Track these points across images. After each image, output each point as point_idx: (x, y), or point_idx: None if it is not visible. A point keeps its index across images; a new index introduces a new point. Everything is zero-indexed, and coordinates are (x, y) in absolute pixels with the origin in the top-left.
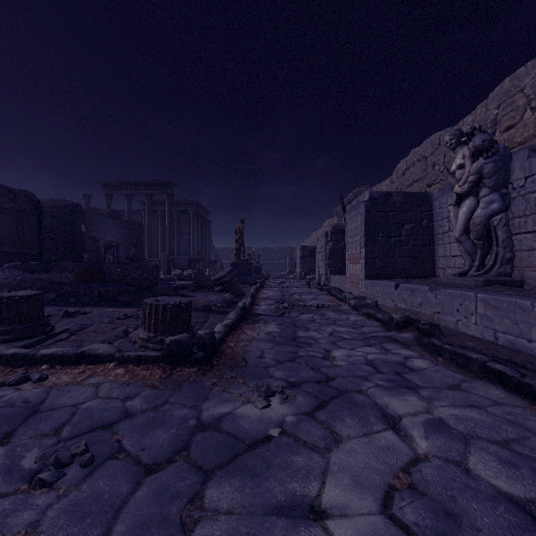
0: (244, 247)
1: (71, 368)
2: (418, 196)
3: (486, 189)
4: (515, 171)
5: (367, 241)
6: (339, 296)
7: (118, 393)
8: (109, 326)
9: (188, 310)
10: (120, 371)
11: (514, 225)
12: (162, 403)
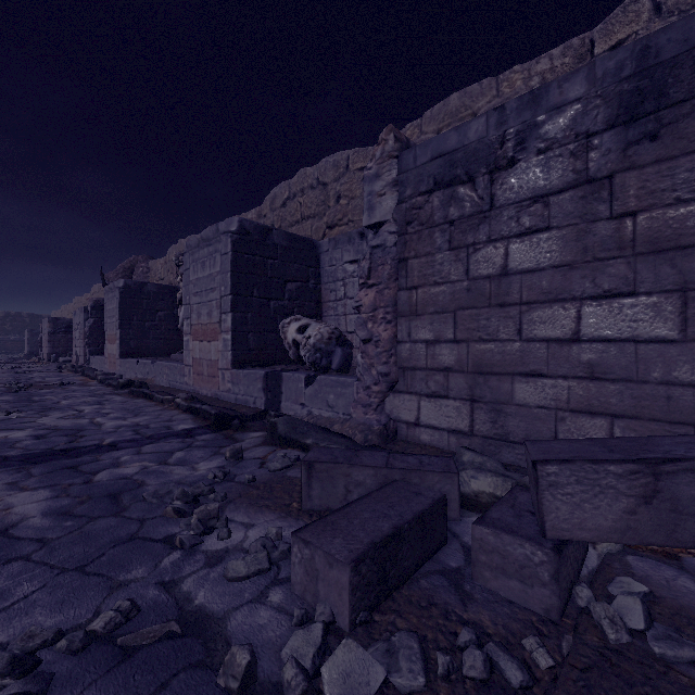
0: None
1: None
2: (170, 289)
3: None
4: None
5: (122, 324)
6: (92, 375)
7: None
8: None
9: None
10: None
11: None
12: None
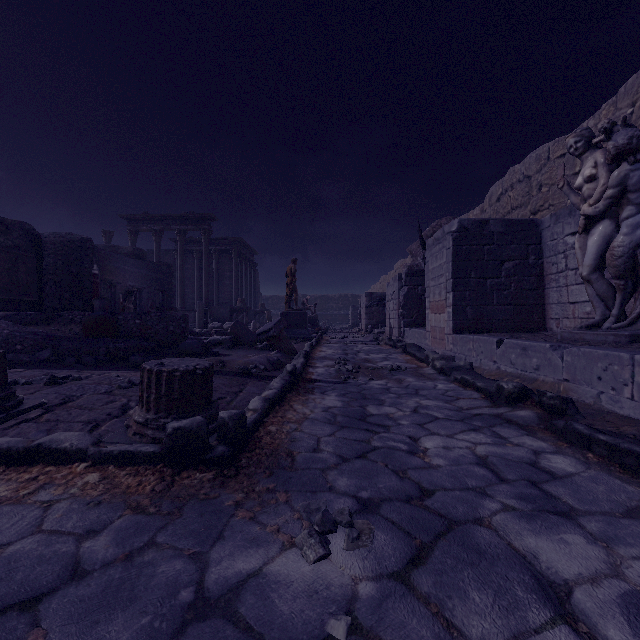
0: (296, 293)
1: (19, 470)
2: (523, 224)
3: (631, 207)
4: None
5: (455, 284)
6: (419, 355)
7: (76, 521)
8: (103, 398)
9: (208, 378)
10: (92, 477)
11: None
12: (144, 545)
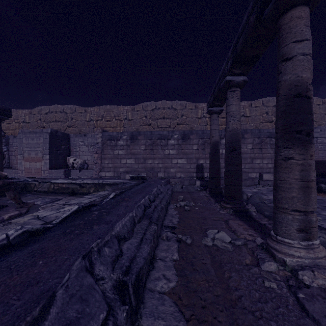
0: None
1: None
2: None
3: (3, 145)
4: (10, 140)
5: None
6: None
7: None
8: None
9: None
10: None
11: (10, 153)
12: None
